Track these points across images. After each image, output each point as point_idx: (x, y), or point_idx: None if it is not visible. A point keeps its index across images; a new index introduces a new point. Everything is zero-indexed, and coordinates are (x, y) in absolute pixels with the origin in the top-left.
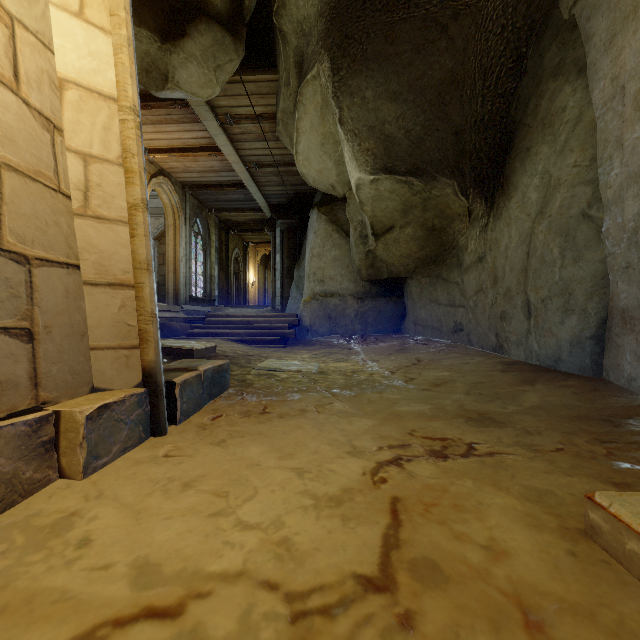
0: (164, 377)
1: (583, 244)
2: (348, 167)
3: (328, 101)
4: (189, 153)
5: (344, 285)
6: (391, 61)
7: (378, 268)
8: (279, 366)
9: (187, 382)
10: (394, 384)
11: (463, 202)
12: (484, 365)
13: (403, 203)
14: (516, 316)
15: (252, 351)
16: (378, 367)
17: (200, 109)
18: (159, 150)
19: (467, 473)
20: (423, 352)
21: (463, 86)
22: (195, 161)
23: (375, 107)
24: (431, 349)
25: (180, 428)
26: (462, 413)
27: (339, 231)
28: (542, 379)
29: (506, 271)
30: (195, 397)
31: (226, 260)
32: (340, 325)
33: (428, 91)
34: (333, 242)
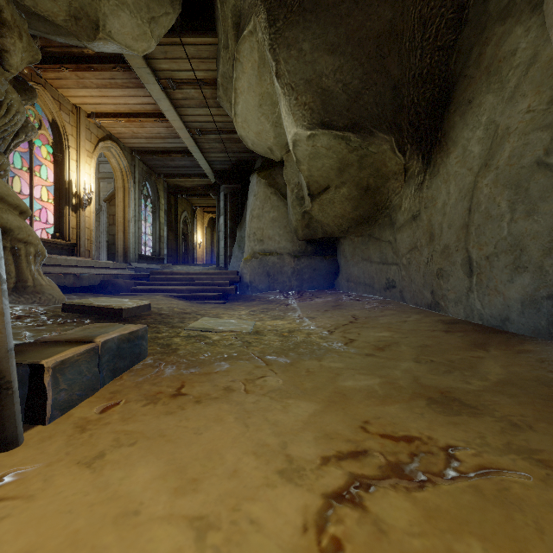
0: (32, 357)
1: (538, 196)
2: (285, 122)
3: (265, 59)
4: (135, 118)
5: (282, 244)
6: (329, 12)
7: (313, 228)
8: (212, 326)
9: (68, 362)
10: (334, 347)
11: (400, 159)
12: (424, 324)
13: (339, 161)
14: (455, 273)
15: (190, 308)
16: (315, 325)
17: (142, 71)
18: (106, 115)
19: (465, 520)
20: (358, 308)
21: (402, 38)
22: (142, 127)
23: (312, 60)
24: (365, 305)
25: (47, 431)
26: (420, 391)
27: (277, 194)
28: (494, 342)
29: (444, 228)
30: (84, 379)
31: (175, 222)
32: (278, 282)
33: (366, 43)
34: (272, 204)
